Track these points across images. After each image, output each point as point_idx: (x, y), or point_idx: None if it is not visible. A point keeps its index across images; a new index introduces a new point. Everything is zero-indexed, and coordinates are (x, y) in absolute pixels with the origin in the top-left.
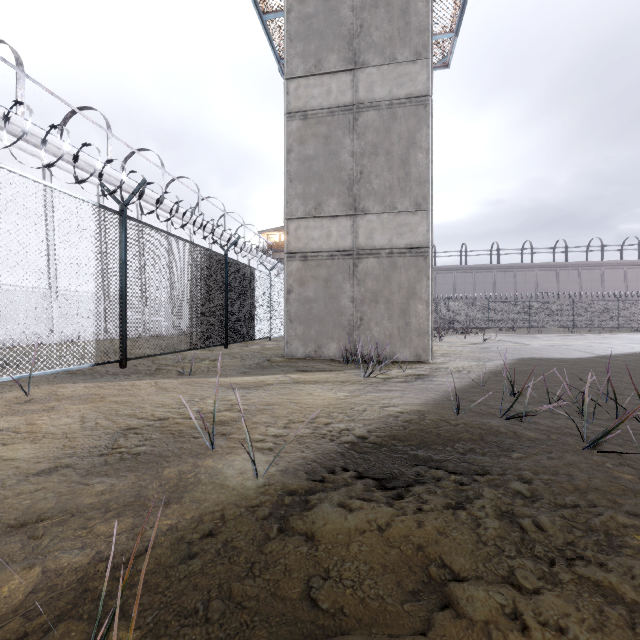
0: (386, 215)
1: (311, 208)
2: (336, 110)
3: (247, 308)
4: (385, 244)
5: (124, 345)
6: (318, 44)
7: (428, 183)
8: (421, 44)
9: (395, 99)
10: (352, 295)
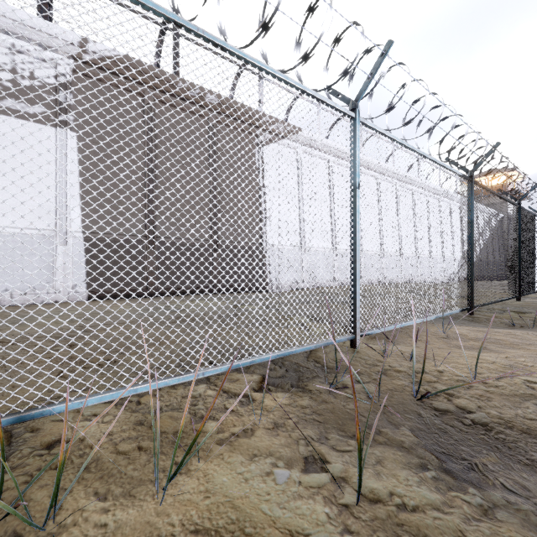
0: None
1: None
2: None
3: (530, 258)
4: None
5: (472, 295)
6: None
7: None
8: None
9: None
10: None
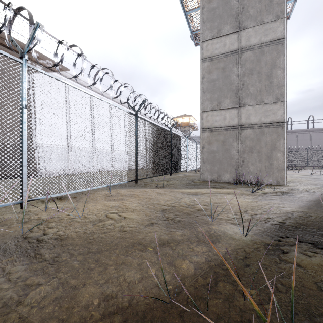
0: (258, 106)
1: (215, 105)
2: (228, 54)
3: (178, 156)
4: (257, 121)
5: (137, 173)
6: (218, 21)
7: (284, 86)
8: (279, 10)
9: (263, 43)
10: (237, 149)
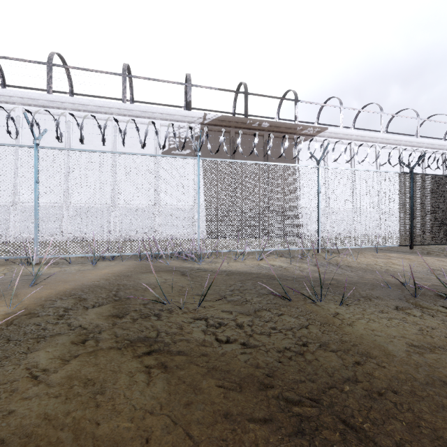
0: None
1: None
2: None
3: None
4: None
5: (412, 238)
6: None
7: None
8: None
9: None
10: None
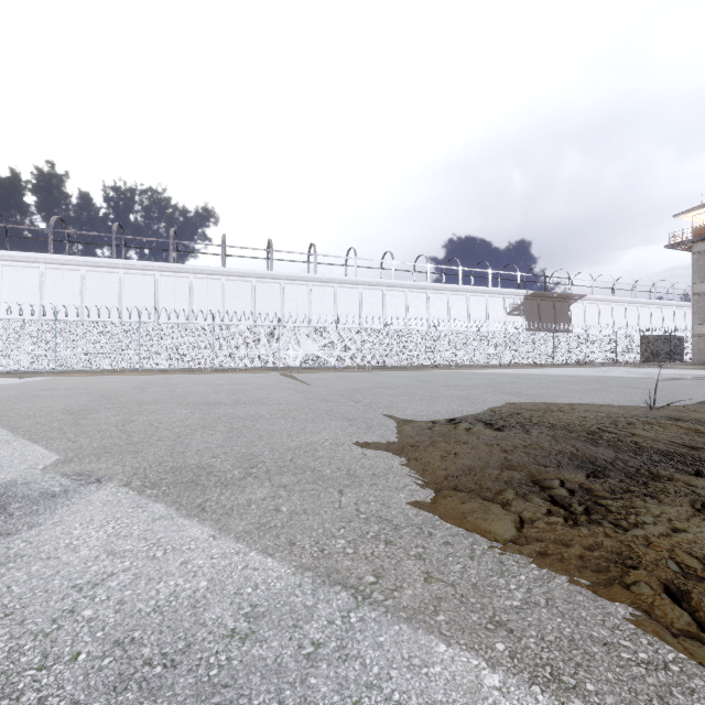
0: None
1: (701, 322)
2: None
3: (679, 350)
4: None
5: (644, 359)
6: (704, 273)
7: None
8: None
9: None
10: None
